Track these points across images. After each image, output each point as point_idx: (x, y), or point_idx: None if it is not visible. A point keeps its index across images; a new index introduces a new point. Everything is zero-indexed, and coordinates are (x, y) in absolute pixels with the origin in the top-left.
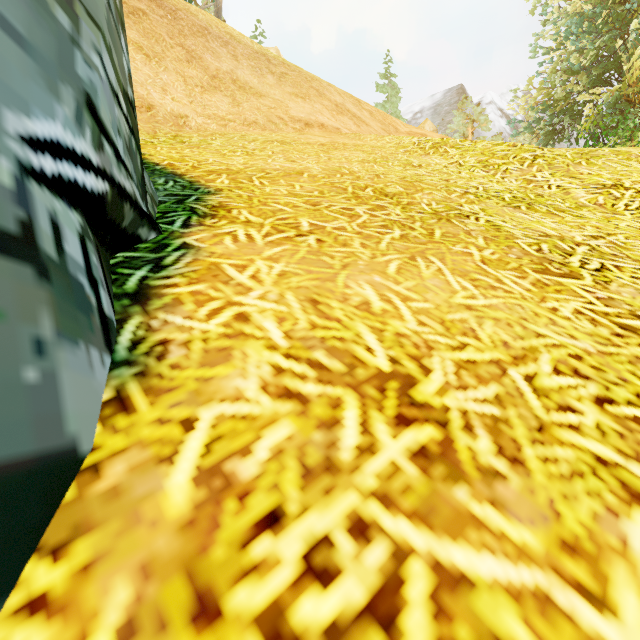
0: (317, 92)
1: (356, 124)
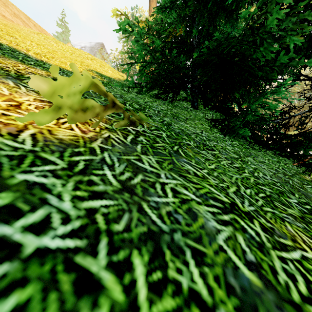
0: (4, 4)
1: (24, 24)
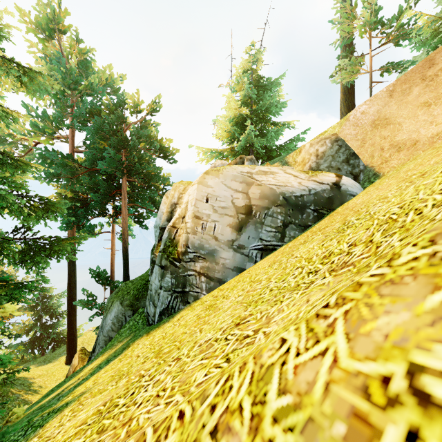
0: None
1: None
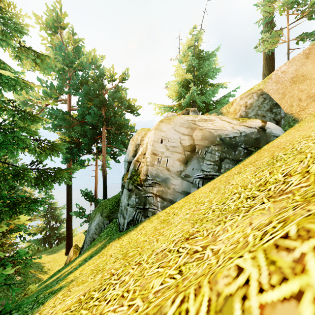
0: None
1: None
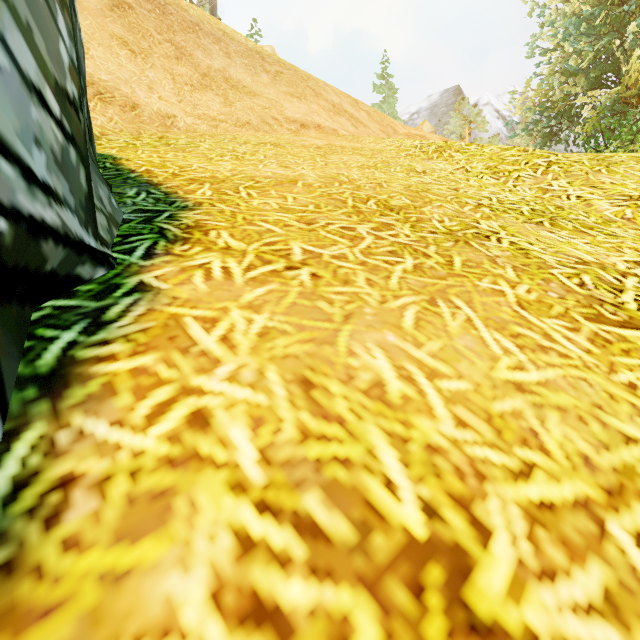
0: (313, 92)
1: (354, 125)
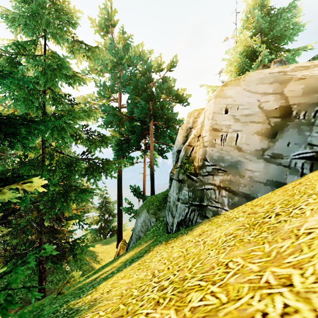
0: None
1: None
